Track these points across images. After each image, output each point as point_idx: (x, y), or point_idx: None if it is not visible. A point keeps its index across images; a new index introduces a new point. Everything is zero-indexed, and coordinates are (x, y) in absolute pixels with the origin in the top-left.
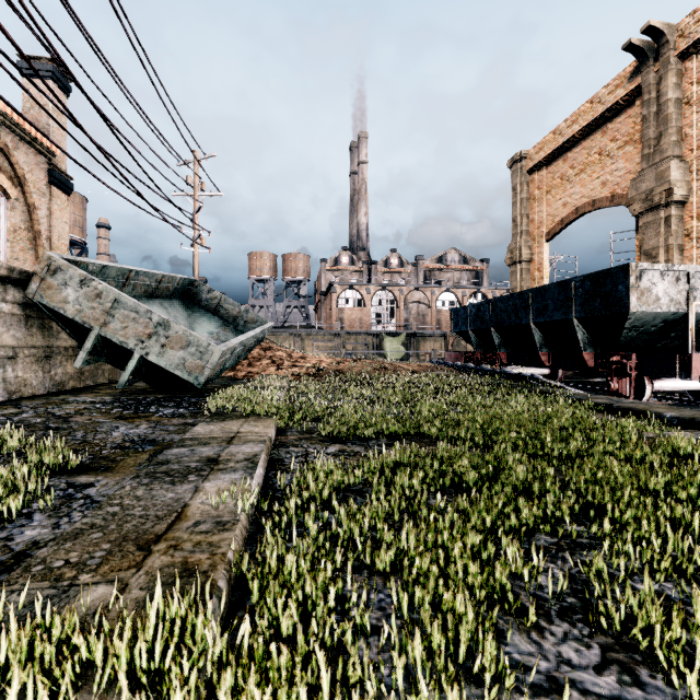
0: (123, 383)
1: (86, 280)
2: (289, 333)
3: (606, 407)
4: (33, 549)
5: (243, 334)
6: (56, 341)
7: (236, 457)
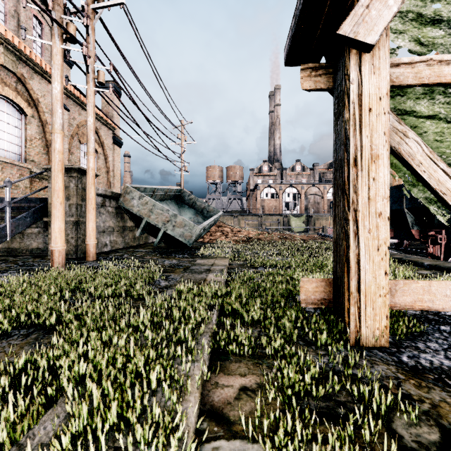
0: (156, 243)
1: (142, 196)
2: (230, 215)
3: (399, 259)
4: (167, 286)
5: (206, 218)
6: (126, 224)
7: (216, 269)
